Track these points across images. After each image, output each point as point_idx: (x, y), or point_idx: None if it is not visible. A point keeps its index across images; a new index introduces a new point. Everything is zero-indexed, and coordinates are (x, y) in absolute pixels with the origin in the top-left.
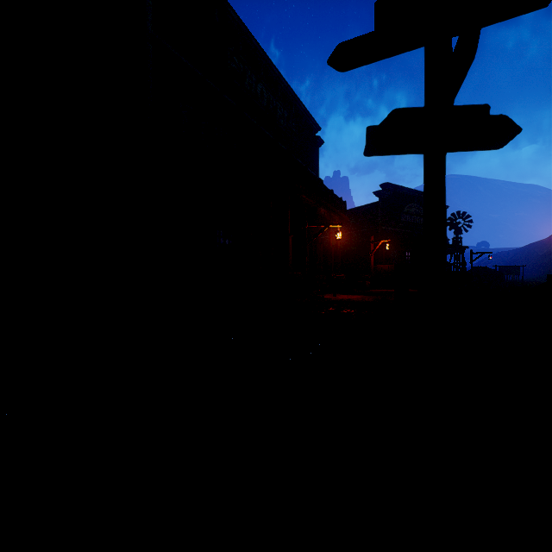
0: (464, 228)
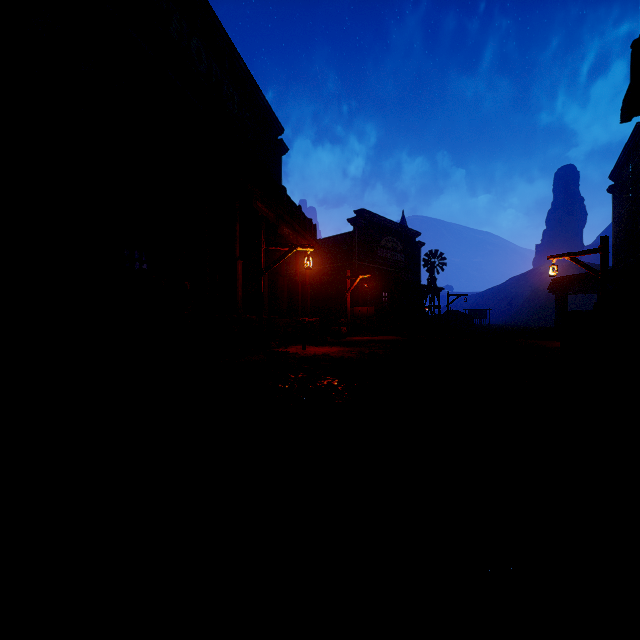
0: (439, 269)
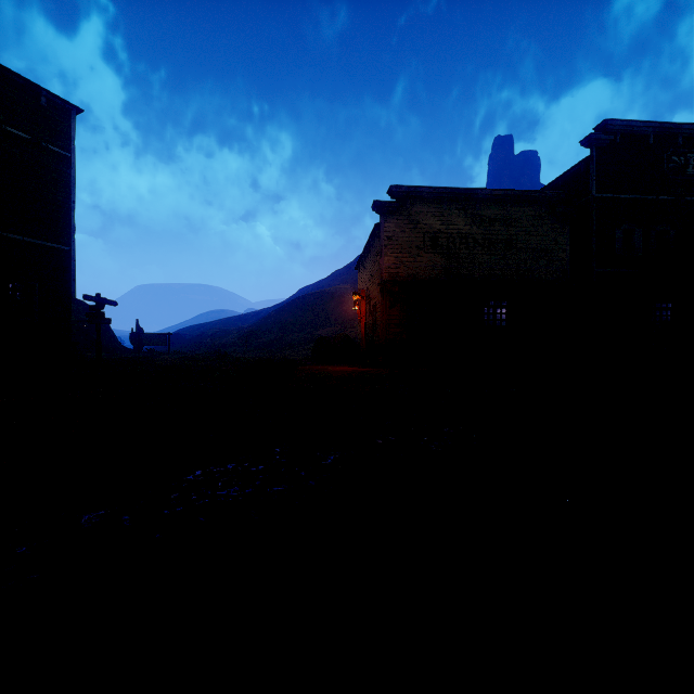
0: None
